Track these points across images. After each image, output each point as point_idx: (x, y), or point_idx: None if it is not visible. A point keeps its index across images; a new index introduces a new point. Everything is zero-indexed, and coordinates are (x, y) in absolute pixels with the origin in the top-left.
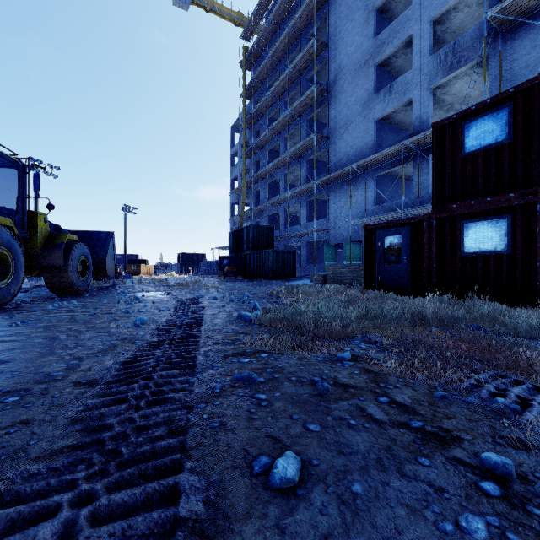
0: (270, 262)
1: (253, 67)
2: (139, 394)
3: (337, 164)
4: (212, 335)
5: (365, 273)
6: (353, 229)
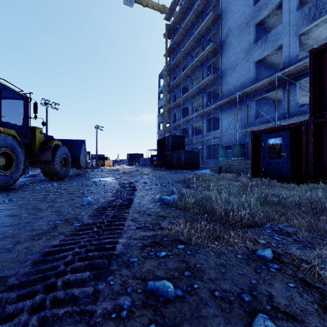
0: (182, 158)
1: (172, 37)
2: (22, 323)
3: (227, 93)
4: (136, 217)
5: (252, 166)
6: (239, 136)
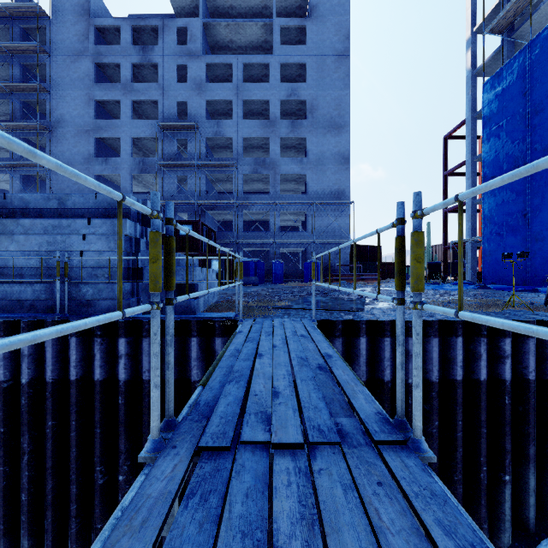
0: None
1: None
2: None
3: (59, 191)
4: None
5: None
6: None
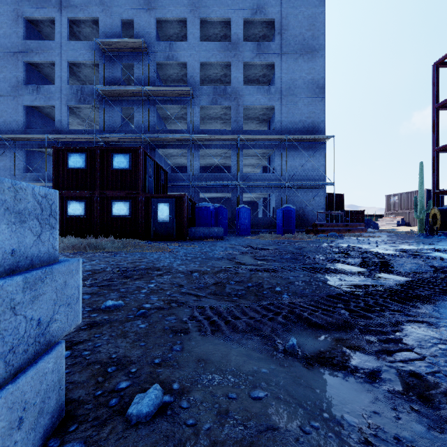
0: None
1: None
2: None
3: None
4: None
5: None
6: None
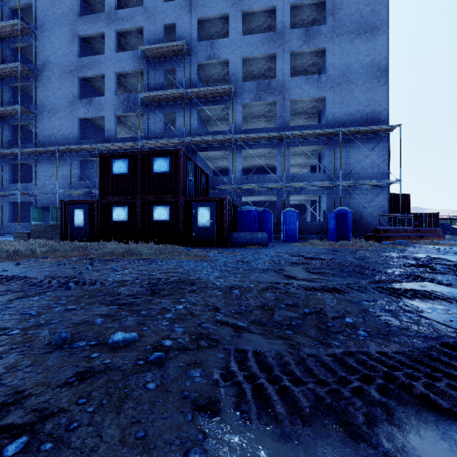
0: None
1: None
2: None
3: (44, 139)
4: None
5: (62, 231)
6: (61, 197)
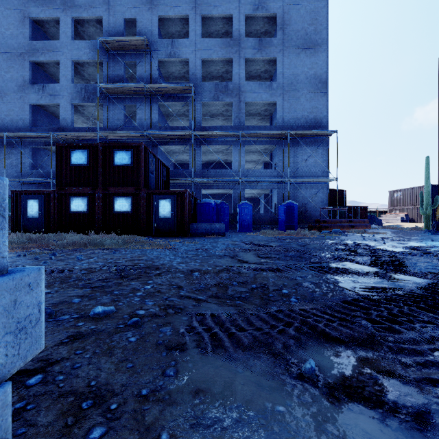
0: None
1: None
2: None
3: None
4: None
5: (13, 222)
6: (9, 186)
